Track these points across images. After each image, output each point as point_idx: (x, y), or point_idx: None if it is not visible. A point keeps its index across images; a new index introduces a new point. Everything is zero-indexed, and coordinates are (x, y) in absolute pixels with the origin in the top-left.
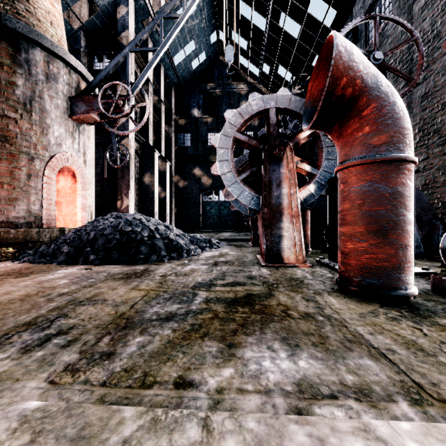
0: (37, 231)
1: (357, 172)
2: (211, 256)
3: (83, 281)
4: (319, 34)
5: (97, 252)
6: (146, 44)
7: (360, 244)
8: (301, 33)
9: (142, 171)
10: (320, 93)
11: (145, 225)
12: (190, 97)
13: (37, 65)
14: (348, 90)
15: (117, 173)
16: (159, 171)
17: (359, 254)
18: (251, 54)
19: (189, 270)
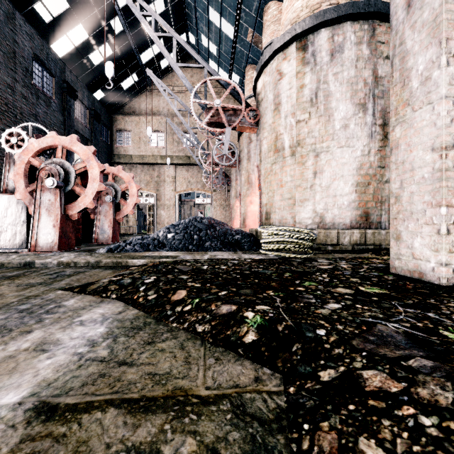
0: None
1: None
2: None
3: None
4: None
5: None
6: None
7: None
8: None
9: None
10: None
11: None
12: None
13: None
14: None
15: None
16: None
17: None
18: None
19: None
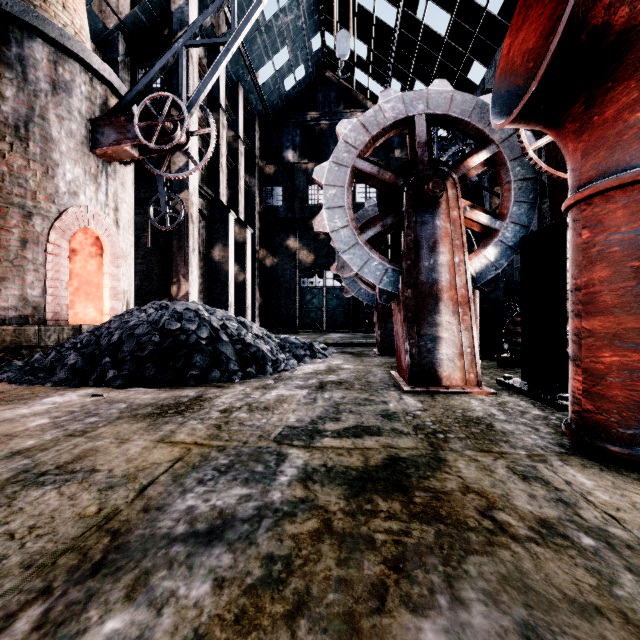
0: (37, 329)
1: (631, 199)
2: (313, 371)
3: (75, 421)
4: (480, 27)
5: (121, 365)
6: (216, 51)
7: (639, 356)
8: (451, 28)
9: (210, 242)
10: (527, 57)
11: (204, 320)
12: (282, 133)
13: (37, 67)
14: (620, 12)
15: (171, 244)
16: (236, 242)
17: (637, 377)
18: (374, 65)
19: (274, 399)
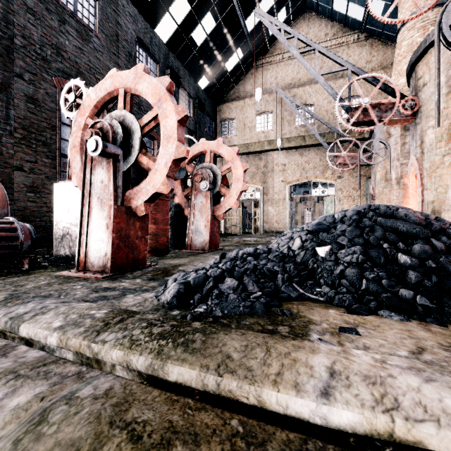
0: None
1: None
2: None
3: None
4: None
5: None
6: None
7: None
8: None
9: None
10: None
11: None
12: None
13: None
14: None
15: None
16: None
17: None
18: None
19: None
